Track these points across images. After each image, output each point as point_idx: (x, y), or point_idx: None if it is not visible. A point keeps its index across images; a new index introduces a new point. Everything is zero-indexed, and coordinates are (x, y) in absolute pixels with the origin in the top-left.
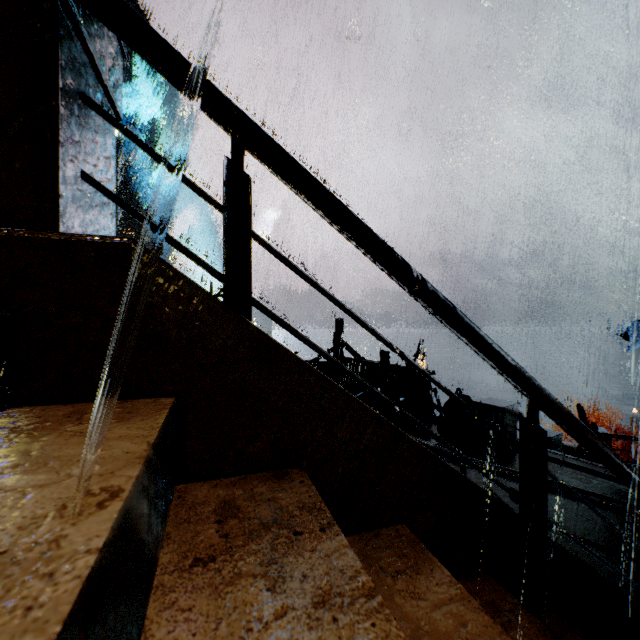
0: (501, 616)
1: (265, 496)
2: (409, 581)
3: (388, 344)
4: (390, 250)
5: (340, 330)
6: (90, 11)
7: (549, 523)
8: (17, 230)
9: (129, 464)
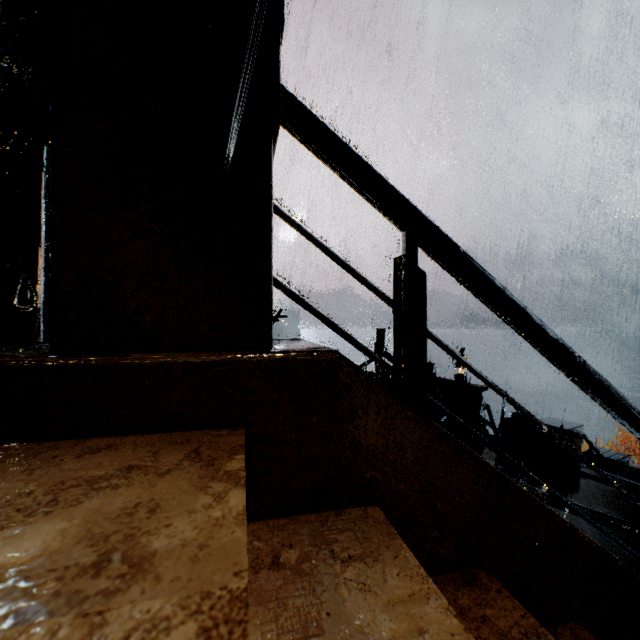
0: None
1: (476, 613)
2: None
3: (537, 422)
4: (553, 335)
5: (382, 340)
6: (286, 128)
7: None
8: (247, 354)
9: None
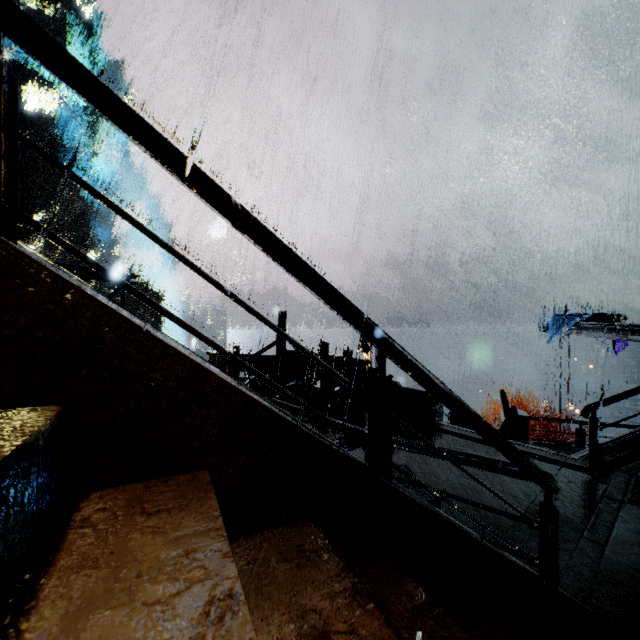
0: (302, 557)
1: None
2: (164, 518)
3: (216, 285)
4: (202, 175)
5: (283, 323)
6: None
7: (405, 475)
8: None
9: None
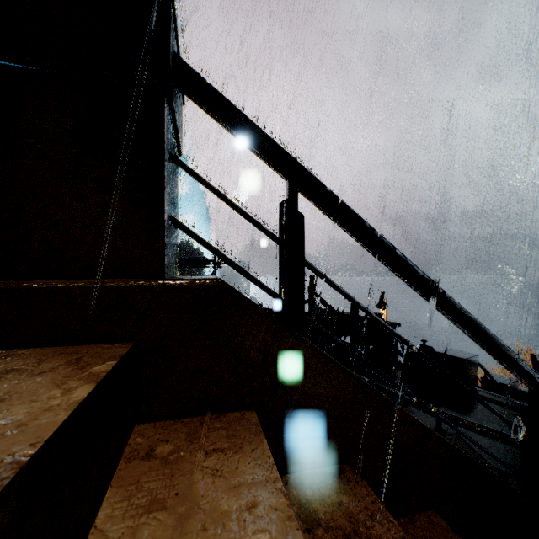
0: None
1: (334, 499)
2: None
3: (407, 344)
4: (416, 269)
5: (314, 285)
6: (182, 91)
7: None
8: (139, 281)
9: (290, 530)
